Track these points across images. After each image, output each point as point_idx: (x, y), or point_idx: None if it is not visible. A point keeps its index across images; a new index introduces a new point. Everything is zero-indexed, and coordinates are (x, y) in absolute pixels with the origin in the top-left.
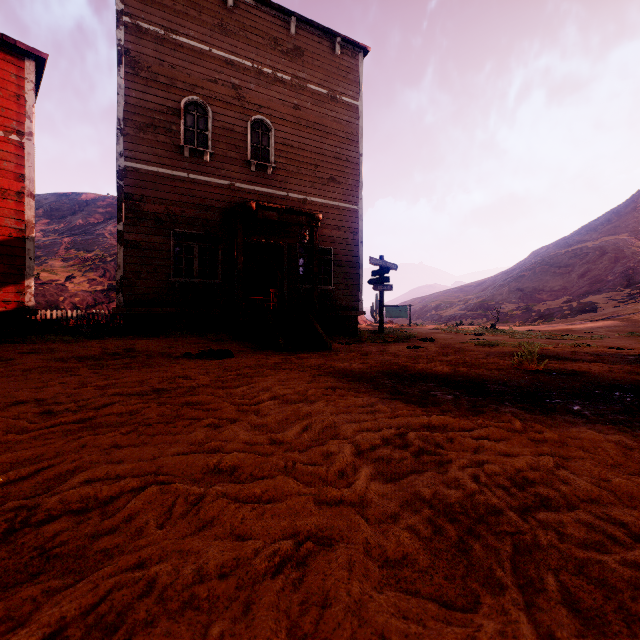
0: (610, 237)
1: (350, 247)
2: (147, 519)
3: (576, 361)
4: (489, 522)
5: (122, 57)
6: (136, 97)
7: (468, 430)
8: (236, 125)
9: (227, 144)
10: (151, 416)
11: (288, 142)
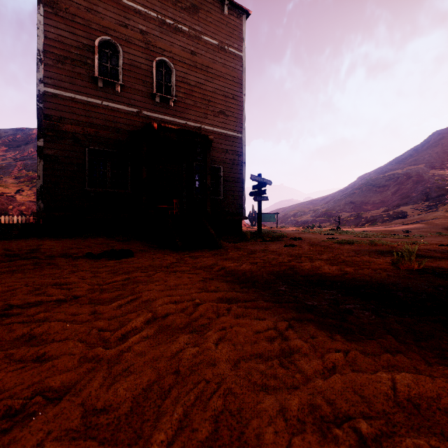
0: (412, 166)
1: (236, 166)
2: None
3: (437, 259)
4: None
5: None
6: (55, 33)
7: None
8: (143, 64)
9: (135, 79)
10: None
11: (186, 80)
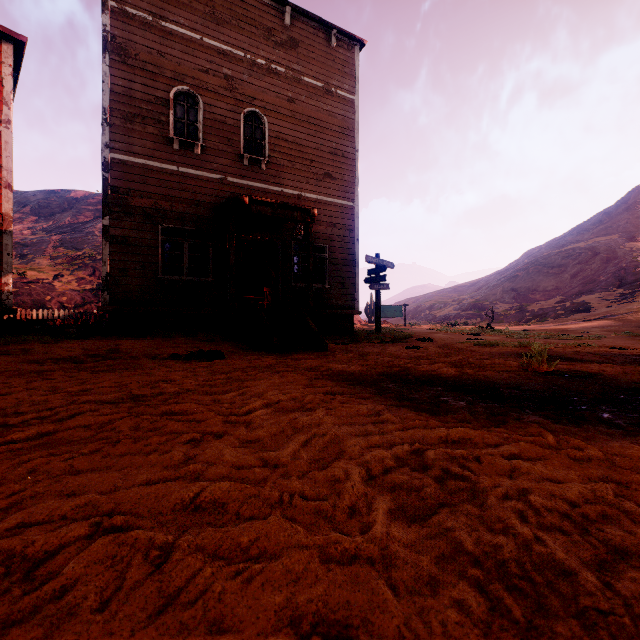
0: (602, 238)
1: (346, 245)
2: (86, 594)
3: (584, 362)
4: (563, 592)
5: (108, 43)
6: (123, 86)
7: (494, 445)
8: (228, 117)
9: (219, 137)
10: (123, 430)
11: (282, 136)
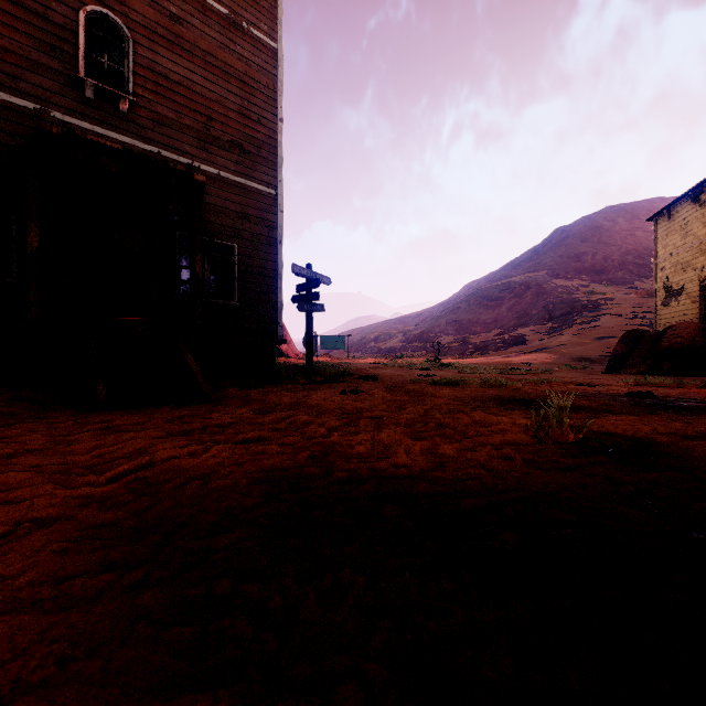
0: (532, 273)
1: (264, 247)
2: None
3: (591, 412)
4: None
5: None
6: None
7: None
8: (53, 10)
9: (32, 37)
10: None
11: (160, 69)
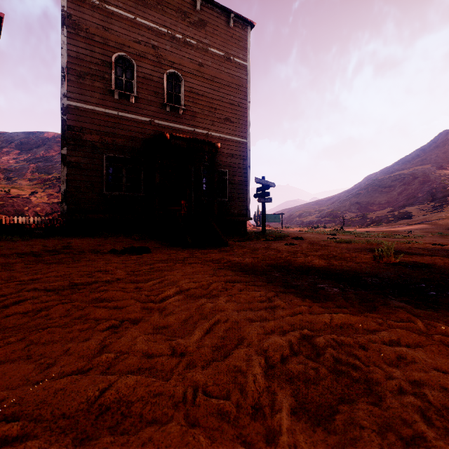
0: (419, 167)
1: (241, 170)
2: None
3: (418, 255)
4: None
5: (65, 20)
6: (76, 51)
7: (372, 330)
8: (155, 76)
9: (148, 90)
10: (54, 316)
11: (194, 90)
